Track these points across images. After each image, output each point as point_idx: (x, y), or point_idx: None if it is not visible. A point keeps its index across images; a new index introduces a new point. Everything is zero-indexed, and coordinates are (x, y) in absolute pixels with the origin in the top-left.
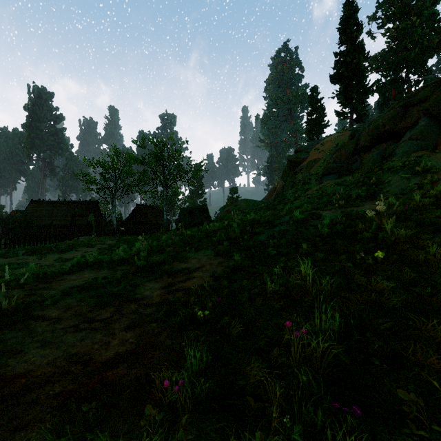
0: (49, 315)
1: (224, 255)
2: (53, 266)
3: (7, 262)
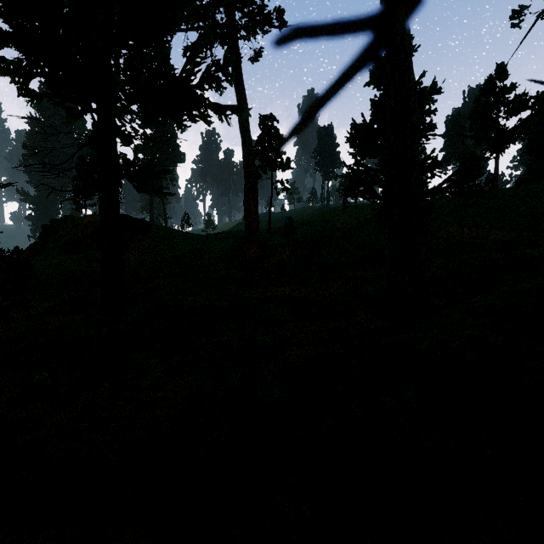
0: None
1: None
2: None
3: None
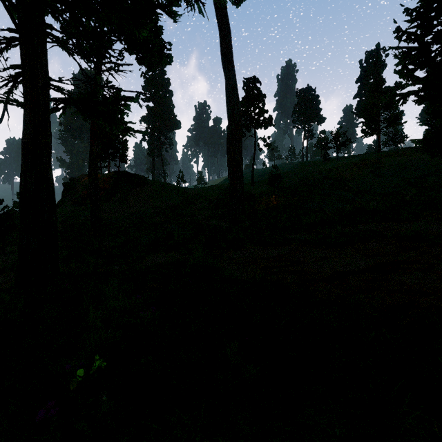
0: None
1: None
2: None
3: None
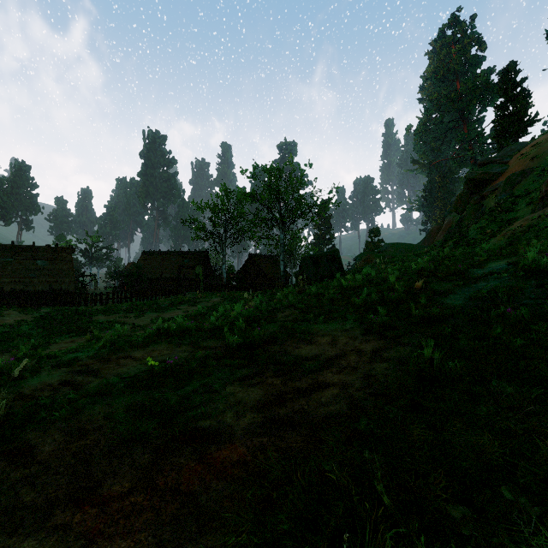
0: (40, 451)
1: (382, 334)
2: (144, 328)
3: (106, 319)
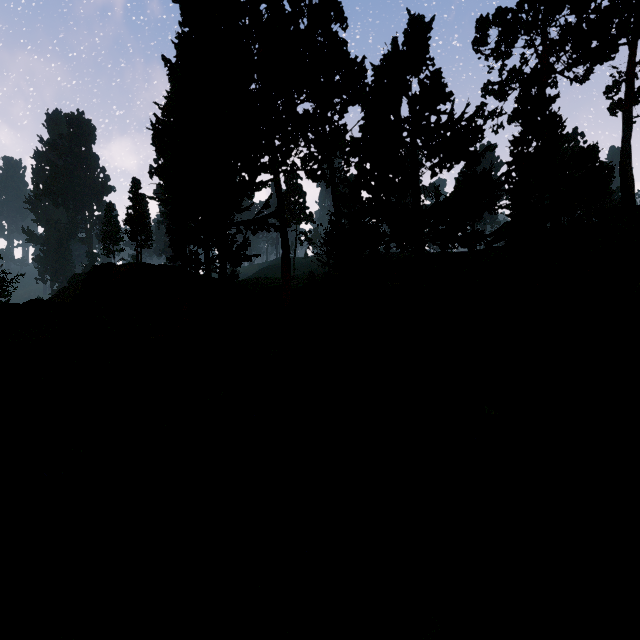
0: None
1: None
2: None
3: None
